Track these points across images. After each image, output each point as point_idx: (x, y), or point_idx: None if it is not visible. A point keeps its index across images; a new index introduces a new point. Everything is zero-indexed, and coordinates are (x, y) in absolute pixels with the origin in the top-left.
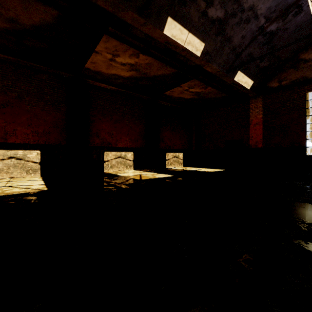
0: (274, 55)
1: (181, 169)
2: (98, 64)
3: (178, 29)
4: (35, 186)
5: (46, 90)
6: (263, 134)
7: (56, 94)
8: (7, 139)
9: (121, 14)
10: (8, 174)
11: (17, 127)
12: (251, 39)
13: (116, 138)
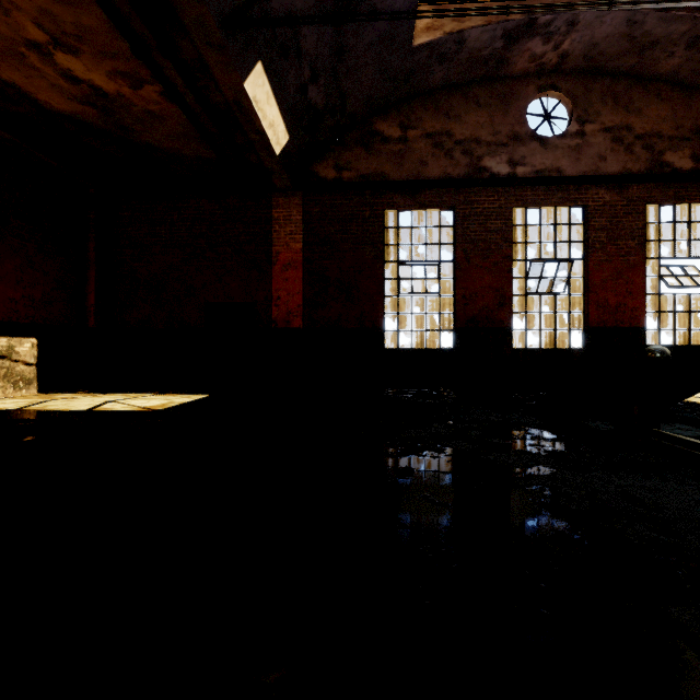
0: (339, 83)
1: (11, 413)
2: None
3: None
4: None
5: None
6: (305, 294)
7: None
8: None
9: None
10: None
11: None
12: None
13: None
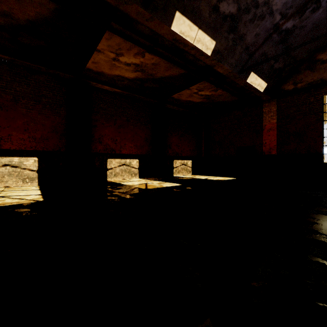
0: (290, 55)
1: (190, 178)
2: (101, 64)
3: (187, 25)
4: (31, 196)
5: (44, 93)
6: (278, 140)
7: (55, 97)
8: (1, 145)
9: (124, 8)
10: (2, 183)
11: (13, 132)
12: (265, 37)
13: (120, 144)
